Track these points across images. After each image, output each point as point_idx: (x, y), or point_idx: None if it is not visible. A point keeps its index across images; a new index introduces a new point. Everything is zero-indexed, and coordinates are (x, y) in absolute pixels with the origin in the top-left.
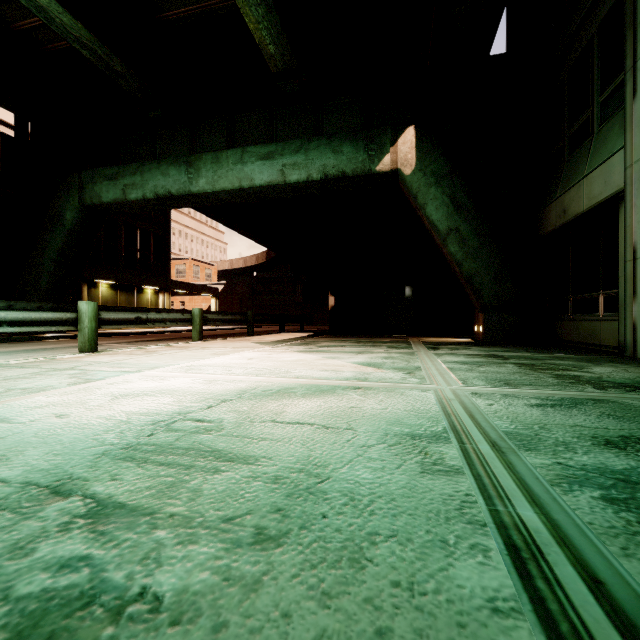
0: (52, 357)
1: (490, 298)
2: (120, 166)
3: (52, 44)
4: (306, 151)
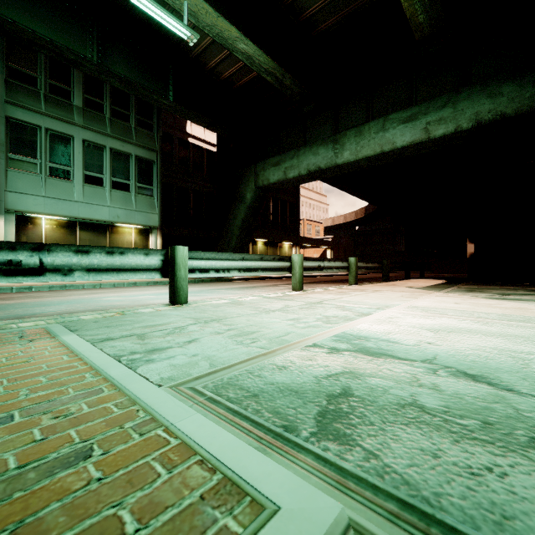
0: (284, 293)
1: None
2: (282, 155)
3: (240, 81)
4: (454, 104)
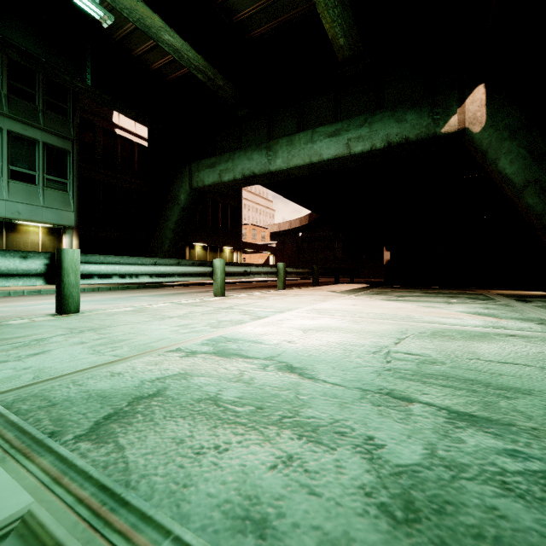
0: (202, 299)
1: None
2: (217, 156)
3: (173, 75)
4: (370, 124)
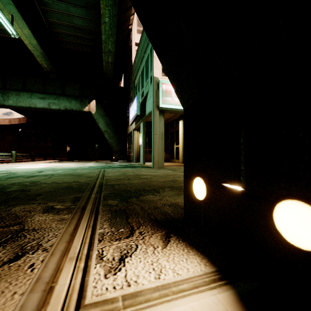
0: None
1: (115, 149)
2: None
3: None
4: (59, 99)
